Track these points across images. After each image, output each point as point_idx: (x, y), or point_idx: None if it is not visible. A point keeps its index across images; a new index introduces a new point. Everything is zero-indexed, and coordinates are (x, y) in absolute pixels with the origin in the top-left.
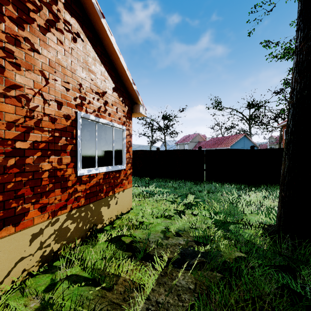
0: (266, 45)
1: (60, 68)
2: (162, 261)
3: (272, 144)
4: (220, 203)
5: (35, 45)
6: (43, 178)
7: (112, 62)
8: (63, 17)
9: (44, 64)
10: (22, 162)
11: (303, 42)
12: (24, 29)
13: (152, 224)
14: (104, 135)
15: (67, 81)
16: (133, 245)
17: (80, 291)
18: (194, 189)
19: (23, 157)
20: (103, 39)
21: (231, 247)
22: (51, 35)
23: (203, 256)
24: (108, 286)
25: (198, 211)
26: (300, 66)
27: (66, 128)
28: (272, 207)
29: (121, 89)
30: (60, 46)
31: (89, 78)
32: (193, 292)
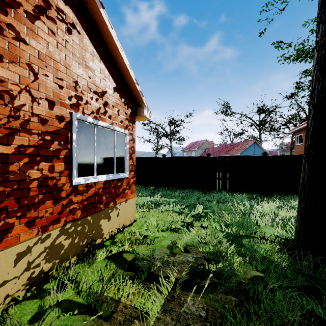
0: (278, 46)
1: (52, 62)
2: (168, 282)
3: (283, 151)
4: (232, 214)
5: (21, 34)
6: (32, 188)
7: (112, 59)
8: (56, 4)
9: (32, 56)
10: (4, 169)
11: (325, 36)
12: (7, 14)
13: (157, 238)
14: (104, 139)
15: (60, 78)
16: (136, 263)
17: (73, 321)
18: (202, 199)
19: (5, 164)
20: (103, 32)
21: (246, 264)
22: (41, 23)
23: (215, 276)
24: (105, 315)
25: (207, 223)
26: (322, 63)
27: (59, 130)
28: (288, 219)
29: (123, 89)
30: (52, 37)
31: (86, 75)
32: (205, 321)
